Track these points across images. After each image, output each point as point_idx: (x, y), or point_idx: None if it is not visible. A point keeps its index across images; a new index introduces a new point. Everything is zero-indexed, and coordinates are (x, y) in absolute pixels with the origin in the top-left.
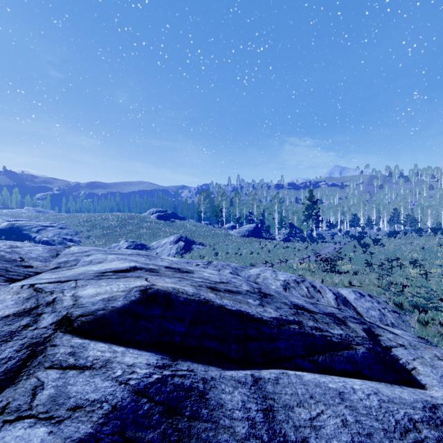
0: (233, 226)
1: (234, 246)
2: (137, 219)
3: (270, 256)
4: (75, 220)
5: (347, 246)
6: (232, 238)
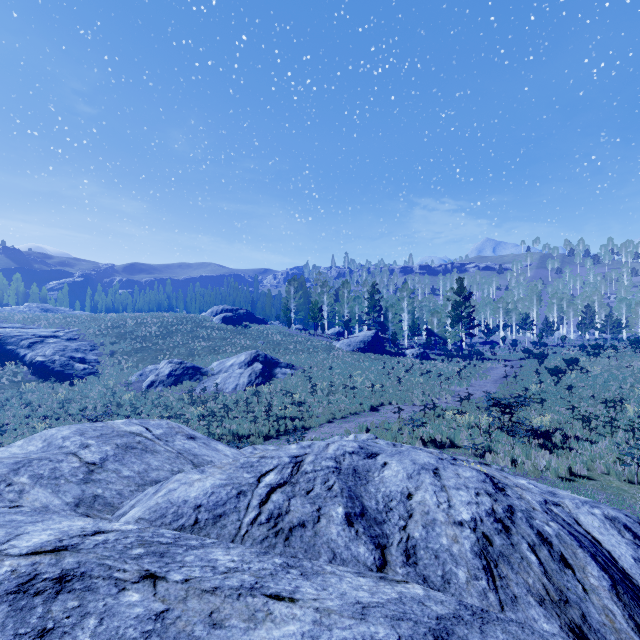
0: (339, 333)
1: (342, 370)
2: (191, 324)
3: (402, 389)
4: (94, 326)
5: (523, 370)
6: (339, 354)
